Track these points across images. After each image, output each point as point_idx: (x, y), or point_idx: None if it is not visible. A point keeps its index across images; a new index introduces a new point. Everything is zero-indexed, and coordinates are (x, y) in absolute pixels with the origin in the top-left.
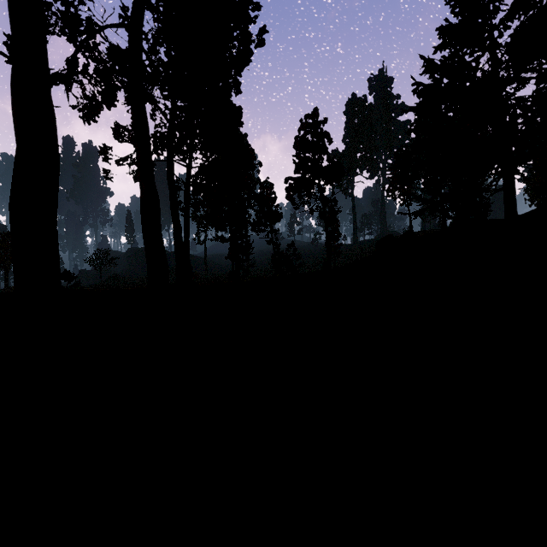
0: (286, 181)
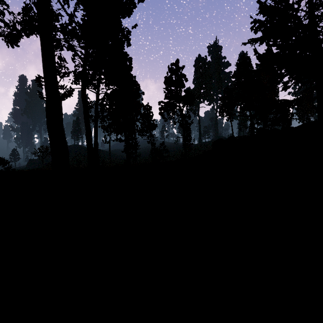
0: (159, 103)
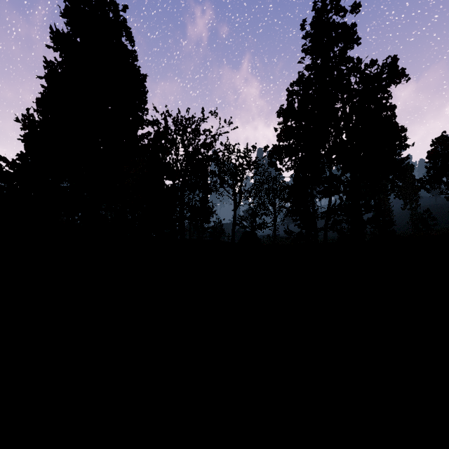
0: (420, 180)
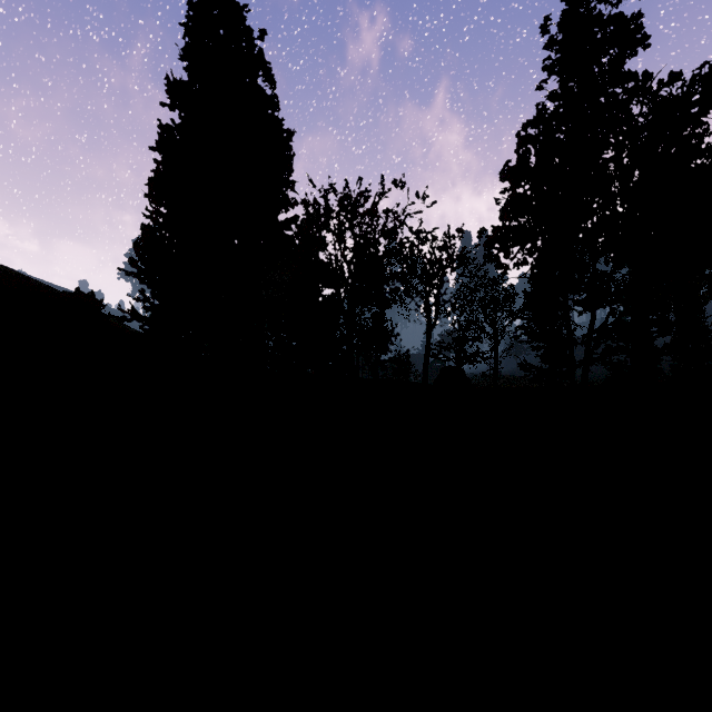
0: None
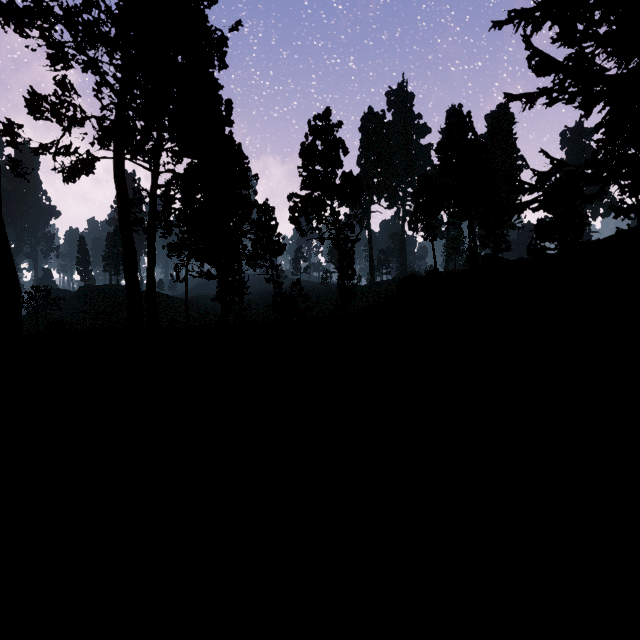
0: (290, 198)
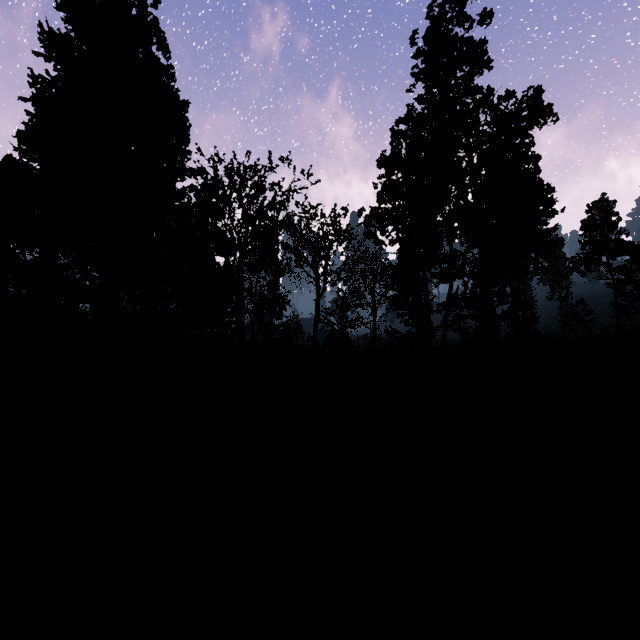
0: (572, 259)
